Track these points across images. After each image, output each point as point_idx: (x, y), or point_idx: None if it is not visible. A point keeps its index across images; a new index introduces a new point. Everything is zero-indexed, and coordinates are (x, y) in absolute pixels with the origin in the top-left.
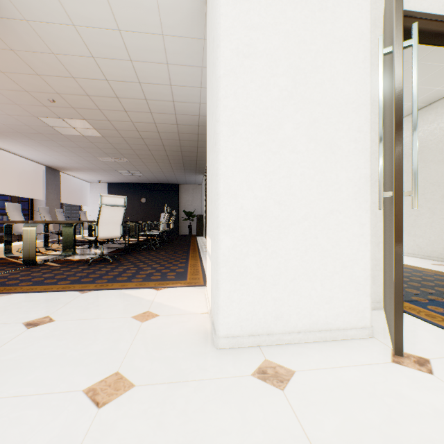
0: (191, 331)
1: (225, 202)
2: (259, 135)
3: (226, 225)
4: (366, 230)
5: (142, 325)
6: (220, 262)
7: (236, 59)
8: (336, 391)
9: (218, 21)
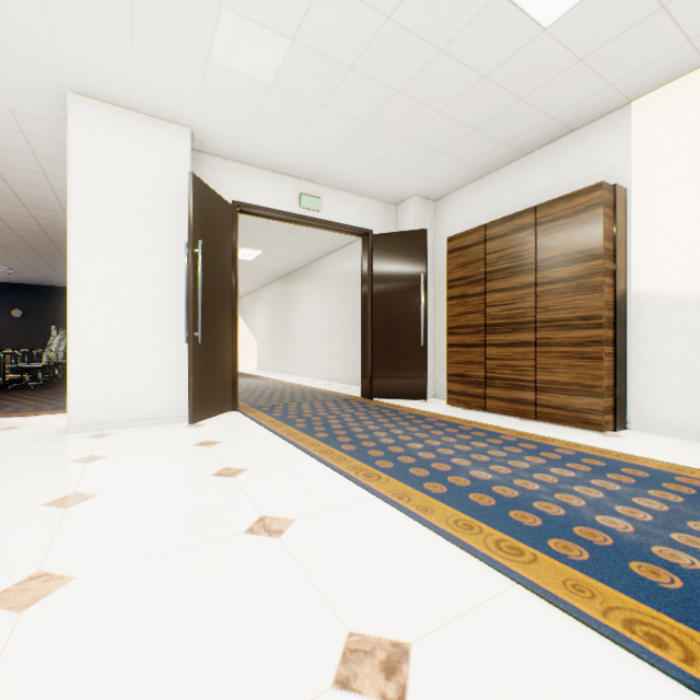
0: (52, 430)
1: (76, 337)
2: (103, 294)
3: (76, 353)
4: (188, 355)
5: (5, 432)
6: (72, 377)
7: (85, 244)
8: (131, 436)
9: (70, 218)
